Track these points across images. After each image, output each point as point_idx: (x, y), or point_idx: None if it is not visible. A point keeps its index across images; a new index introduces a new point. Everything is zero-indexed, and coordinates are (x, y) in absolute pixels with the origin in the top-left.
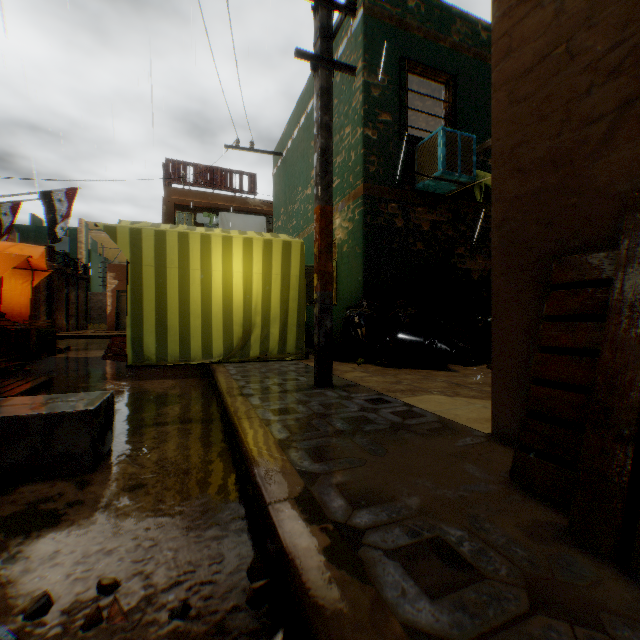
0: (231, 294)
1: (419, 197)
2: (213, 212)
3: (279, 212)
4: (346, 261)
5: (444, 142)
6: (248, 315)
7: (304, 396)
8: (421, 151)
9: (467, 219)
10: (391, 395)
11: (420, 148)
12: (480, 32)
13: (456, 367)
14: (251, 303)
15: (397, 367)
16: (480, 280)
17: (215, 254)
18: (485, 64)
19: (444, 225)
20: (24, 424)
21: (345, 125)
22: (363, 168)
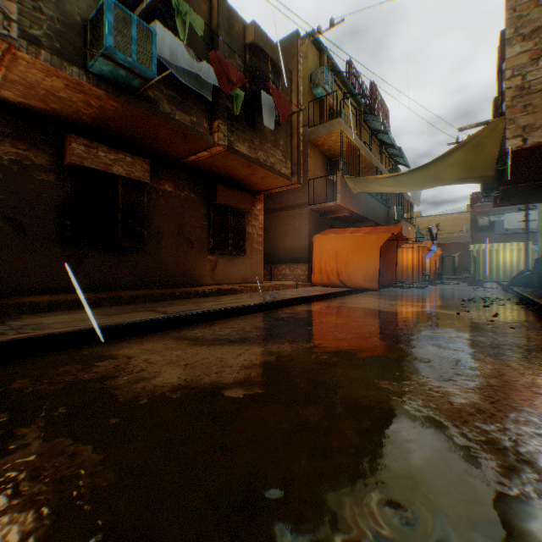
0: (504, 264)
1: None
2: (499, 213)
3: (538, 219)
4: None
5: None
6: (510, 269)
7: None
8: None
9: None
10: None
11: None
12: None
13: None
14: (511, 266)
15: None
16: None
17: (499, 254)
18: None
19: None
20: (475, 281)
21: None
22: None
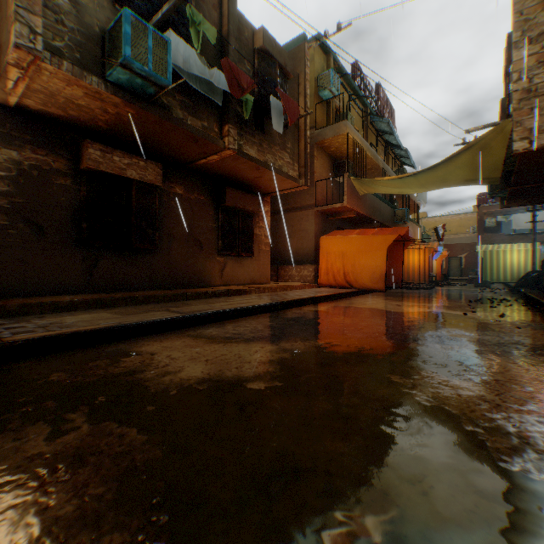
0: (511, 265)
1: None
2: (506, 213)
3: None
4: None
5: None
6: (517, 270)
7: None
8: None
9: None
10: None
11: None
12: None
13: None
14: (518, 267)
15: None
16: None
17: (506, 255)
18: None
19: None
20: (482, 282)
21: None
22: None
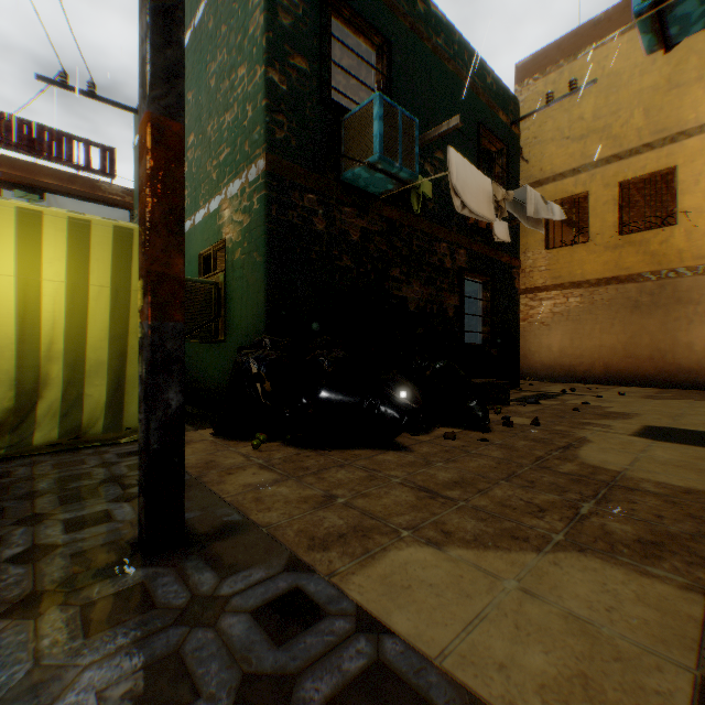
0: None
1: (346, 192)
2: (37, 193)
3: None
4: (239, 274)
5: (382, 115)
6: (32, 362)
7: (75, 627)
8: (350, 126)
9: (403, 233)
10: (320, 566)
11: (348, 122)
12: (417, 0)
13: (404, 438)
14: (40, 339)
15: (320, 447)
16: (417, 312)
17: None
18: (422, 43)
19: (377, 236)
20: None
21: (238, 64)
22: (265, 129)
